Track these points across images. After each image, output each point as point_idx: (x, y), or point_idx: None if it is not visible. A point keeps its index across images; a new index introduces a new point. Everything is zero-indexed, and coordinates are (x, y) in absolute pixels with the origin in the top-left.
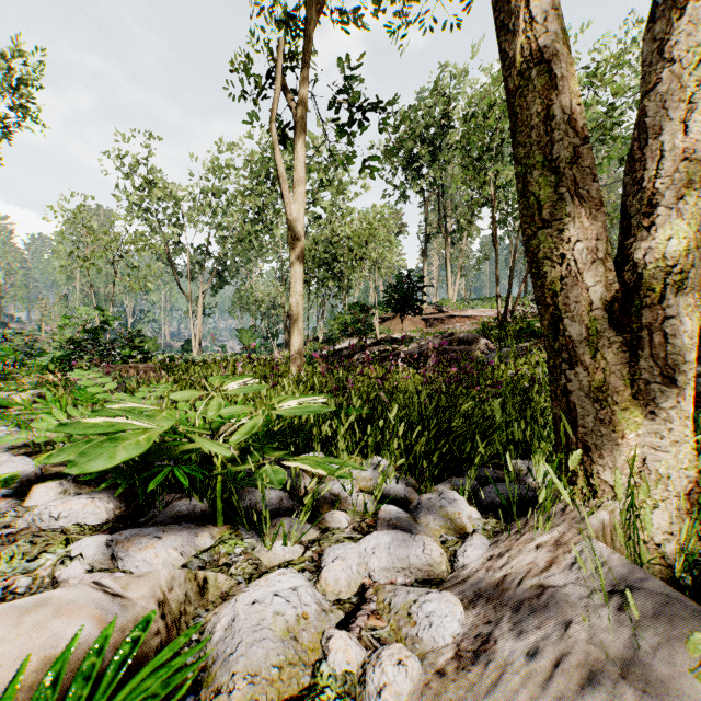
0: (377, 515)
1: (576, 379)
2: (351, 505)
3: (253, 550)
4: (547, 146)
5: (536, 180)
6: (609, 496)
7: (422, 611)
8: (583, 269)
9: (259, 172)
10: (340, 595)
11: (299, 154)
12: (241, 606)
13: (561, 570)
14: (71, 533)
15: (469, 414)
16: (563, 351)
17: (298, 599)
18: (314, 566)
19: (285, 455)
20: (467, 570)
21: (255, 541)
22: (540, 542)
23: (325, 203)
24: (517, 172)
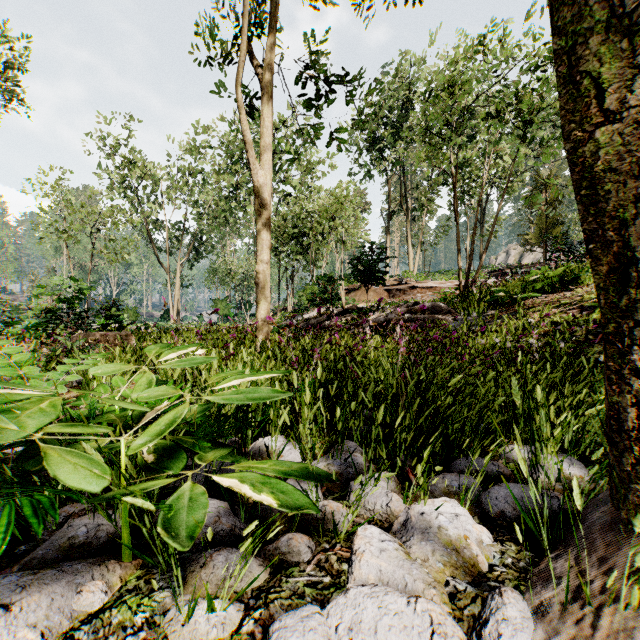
0: (351, 536)
1: None
2: (315, 520)
3: (163, 616)
4: None
5: (594, 50)
6: None
7: None
8: None
9: (232, 152)
10: None
11: (266, 121)
12: None
13: None
14: None
15: (459, 392)
16: (635, 309)
17: None
18: None
19: (225, 454)
20: None
21: (170, 598)
22: None
23: (295, 181)
24: (558, 49)
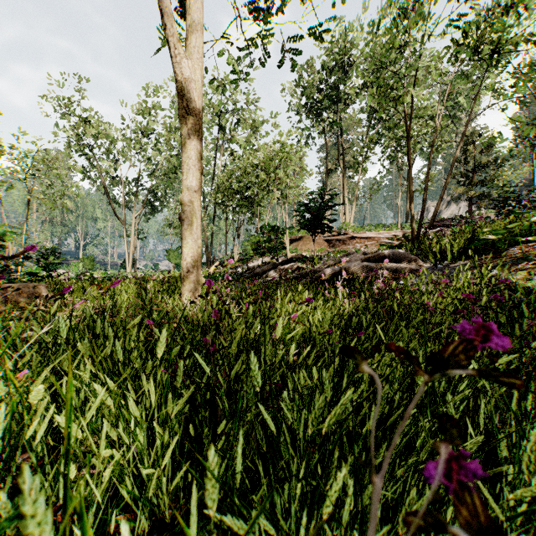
0: None
1: None
2: None
3: None
4: None
5: None
6: None
7: None
8: None
9: None
10: None
11: None
12: None
13: None
14: None
15: None
16: None
17: None
18: None
19: None
20: None
21: None
22: None
23: (240, 139)
24: None
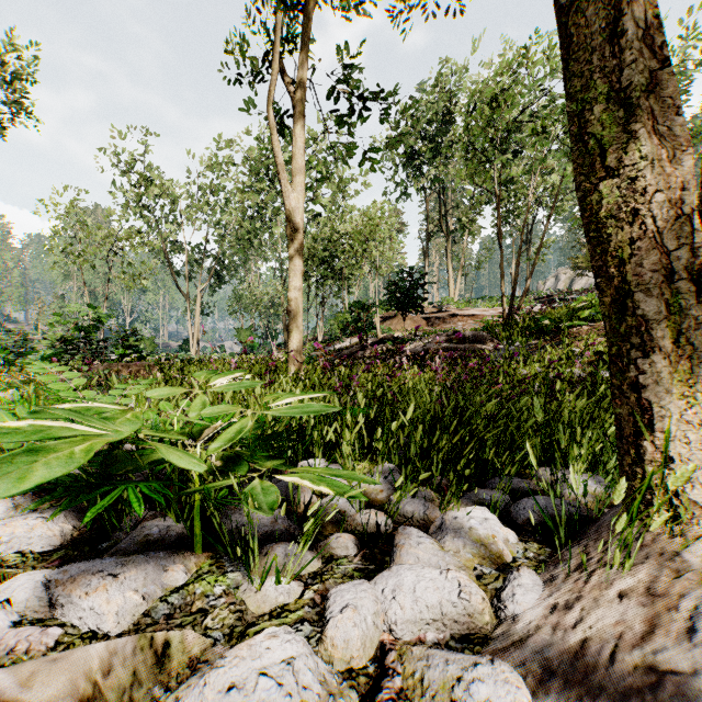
0: (392, 538)
1: (652, 370)
2: (359, 525)
3: (238, 589)
4: (613, 72)
5: (598, 117)
6: (700, 522)
7: (471, 697)
8: (663, 228)
9: (257, 169)
10: (351, 662)
11: (298, 141)
12: (211, 693)
13: (673, 640)
14: (9, 566)
15: (493, 415)
16: (632, 334)
17: (294, 679)
18: (316, 614)
19: (280, 464)
20: (521, 624)
21: (241, 577)
22: (621, 588)
23: (325, 200)
24: (570, 111)
